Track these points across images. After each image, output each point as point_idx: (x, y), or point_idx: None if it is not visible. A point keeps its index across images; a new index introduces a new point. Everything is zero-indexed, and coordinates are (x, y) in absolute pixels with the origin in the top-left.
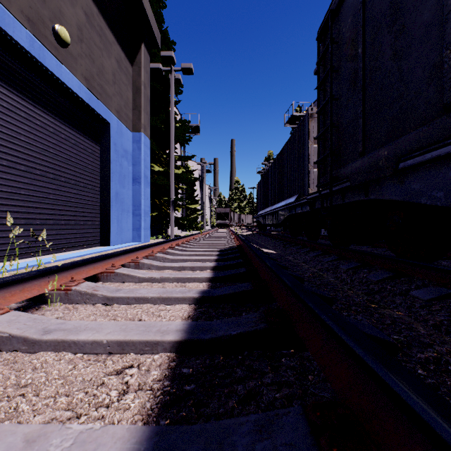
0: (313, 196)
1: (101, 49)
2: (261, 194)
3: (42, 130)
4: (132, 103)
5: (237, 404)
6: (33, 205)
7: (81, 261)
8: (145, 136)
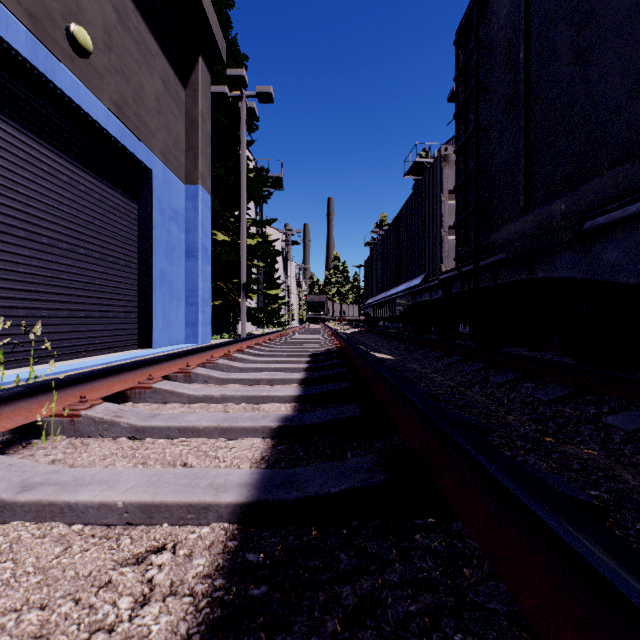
0: (449, 276)
1: (140, 63)
2: (370, 274)
3: (51, 178)
4: (185, 143)
5: (342, 626)
6: (37, 288)
7: (99, 370)
8: (204, 190)
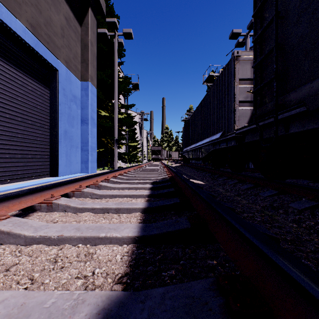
0: (245, 130)
1: (49, 4)
2: (186, 134)
3: None
4: (81, 58)
5: None
6: None
7: None
8: (92, 85)
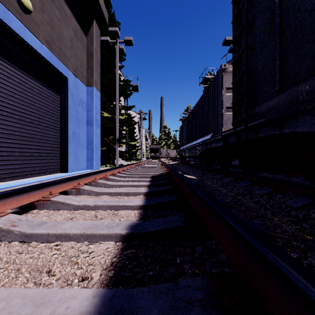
0: (228, 133)
1: (61, 20)
2: (182, 134)
3: (9, 79)
4: (86, 65)
5: None
6: (0, 140)
7: (11, 191)
8: (96, 90)
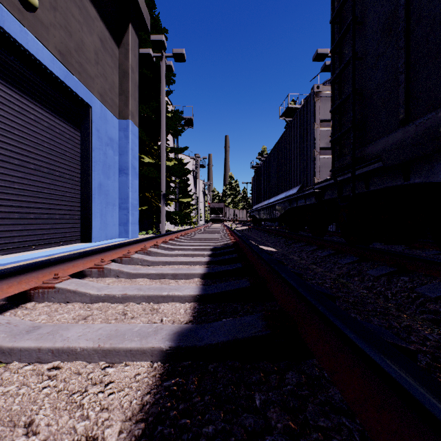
0: (324, 185)
1: (81, 23)
2: (256, 187)
3: (3, 106)
4: (119, 88)
5: None
6: None
7: None
8: (133, 124)
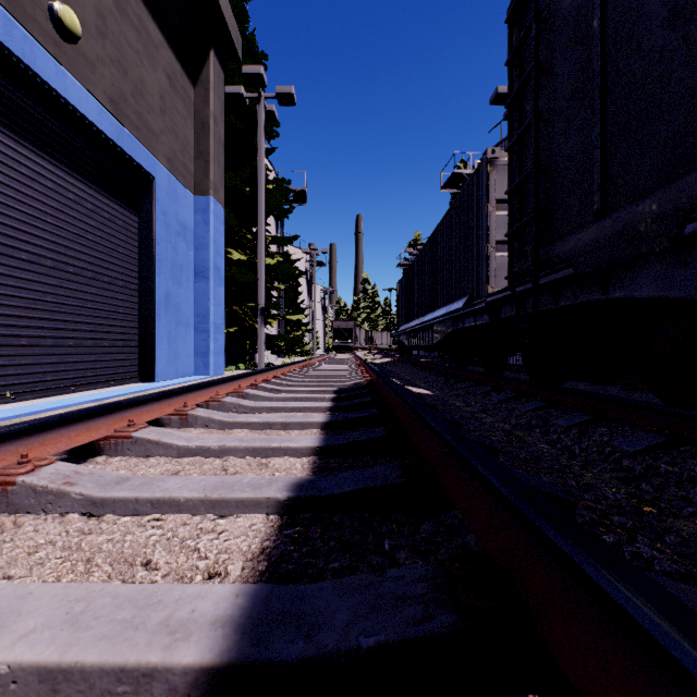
0: (499, 298)
1: (140, 54)
2: (404, 298)
3: (32, 183)
4: (195, 148)
5: None
6: (14, 312)
7: (56, 417)
8: (216, 202)
